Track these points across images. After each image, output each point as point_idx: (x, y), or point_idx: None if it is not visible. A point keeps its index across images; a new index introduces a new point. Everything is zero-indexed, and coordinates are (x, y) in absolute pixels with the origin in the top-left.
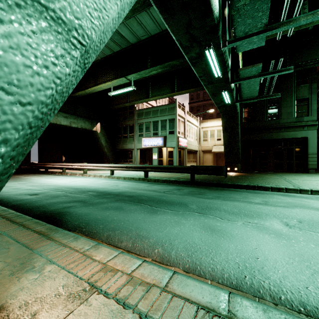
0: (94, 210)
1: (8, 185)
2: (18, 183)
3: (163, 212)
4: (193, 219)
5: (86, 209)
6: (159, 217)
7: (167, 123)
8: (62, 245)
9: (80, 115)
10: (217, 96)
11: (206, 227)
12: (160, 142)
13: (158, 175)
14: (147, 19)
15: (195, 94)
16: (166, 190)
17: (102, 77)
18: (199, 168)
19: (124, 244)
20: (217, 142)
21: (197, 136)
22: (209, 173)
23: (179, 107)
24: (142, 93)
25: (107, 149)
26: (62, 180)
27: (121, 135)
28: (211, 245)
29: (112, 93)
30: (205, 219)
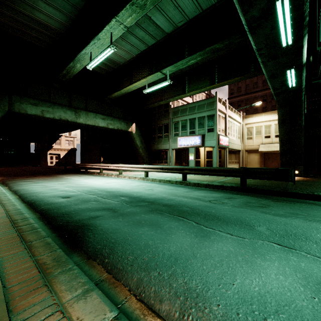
0: (124, 225)
1: (49, 185)
2: (58, 183)
3: (218, 236)
4: (275, 259)
5: (114, 221)
6: (216, 247)
7: (205, 120)
8: (58, 310)
9: (117, 117)
10: (277, 78)
11: (313, 283)
12: (198, 141)
13: (197, 177)
14: (185, 0)
15: (235, 88)
16: (212, 199)
17: (137, 74)
18: (253, 170)
19: (166, 308)
20: (264, 140)
21: (240, 134)
22: (268, 177)
23: (219, 101)
24: (177, 89)
25: (142, 149)
26: (97, 181)
27: (156, 135)
28: None
29: (147, 91)
30: (299, 260)
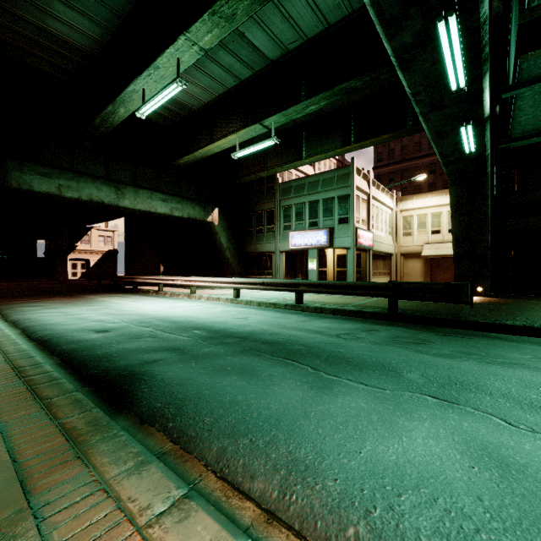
0: (199, 373)
1: (72, 312)
2: (87, 308)
3: (345, 387)
4: (427, 417)
5: (183, 368)
6: (340, 403)
7: (335, 204)
8: (100, 489)
9: (188, 197)
10: (447, 139)
11: (476, 448)
12: (323, 238)
13: (320, 299)
14: (300, 7)
15: (385, 152)
16: (342, 332)
17: (222, 127)
18: (409, 287)
19: (260, 487)
20: (431, 237)
21: (392, 227)
22: (431, 297)
23: (357, 173)
24: (289, 152)
25: (231, 252)
26: (154, 304)
27: (253, 229)
28: (527, 537)
29: (238, 155)
30: (461, 418)
